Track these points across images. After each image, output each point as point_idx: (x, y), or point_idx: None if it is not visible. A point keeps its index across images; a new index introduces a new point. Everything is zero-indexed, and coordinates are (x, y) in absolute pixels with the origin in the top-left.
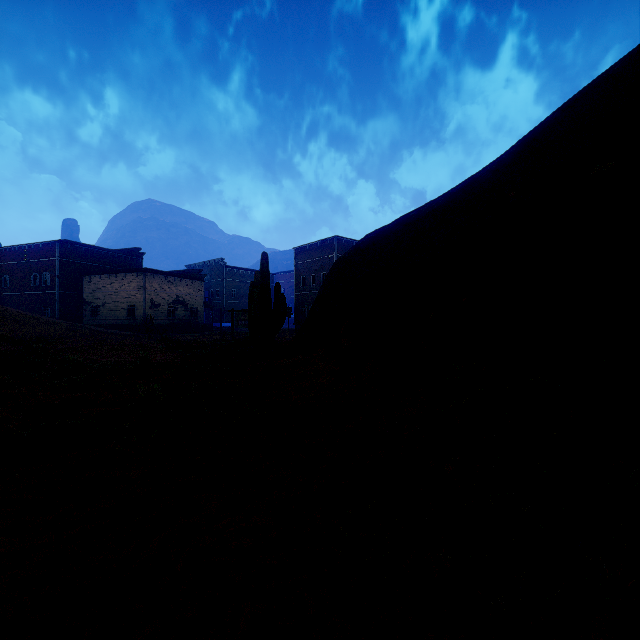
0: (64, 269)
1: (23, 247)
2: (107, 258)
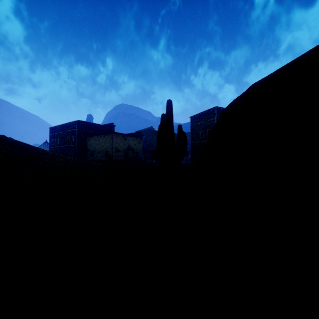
0: (79, 134)
1: (64, 125)
2: (98, 128)
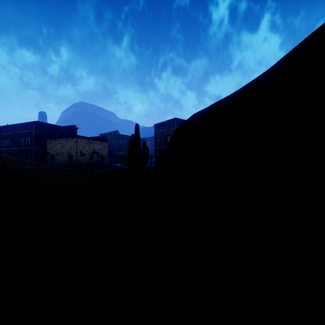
0: (37, 136)
1: (17, 125)
2: (59, 130)
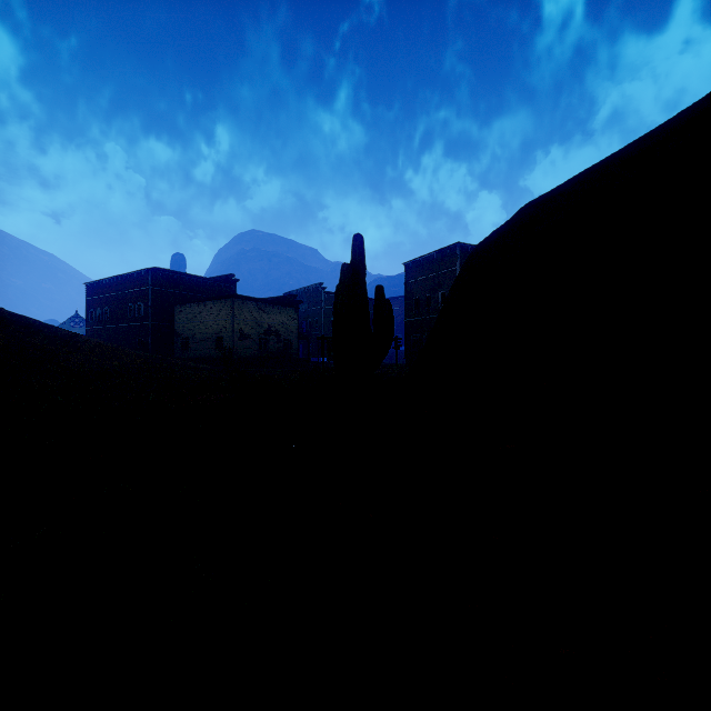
0: (156, 299)
1: (120, 277)
2: (199, 286)
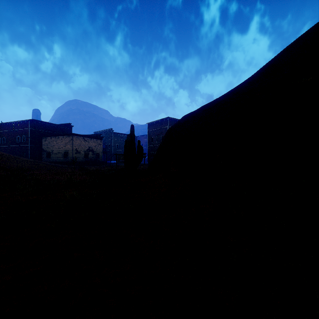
0: (33, 134)
1: (12, 123)
2: (54, 128)
